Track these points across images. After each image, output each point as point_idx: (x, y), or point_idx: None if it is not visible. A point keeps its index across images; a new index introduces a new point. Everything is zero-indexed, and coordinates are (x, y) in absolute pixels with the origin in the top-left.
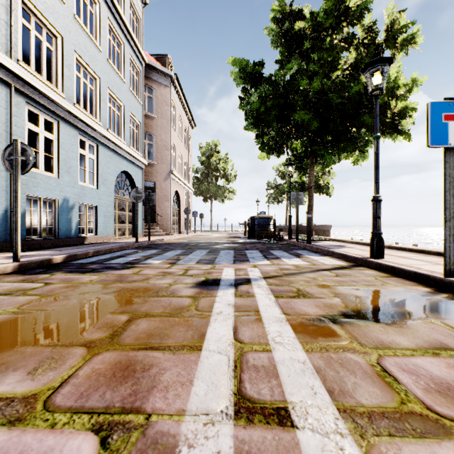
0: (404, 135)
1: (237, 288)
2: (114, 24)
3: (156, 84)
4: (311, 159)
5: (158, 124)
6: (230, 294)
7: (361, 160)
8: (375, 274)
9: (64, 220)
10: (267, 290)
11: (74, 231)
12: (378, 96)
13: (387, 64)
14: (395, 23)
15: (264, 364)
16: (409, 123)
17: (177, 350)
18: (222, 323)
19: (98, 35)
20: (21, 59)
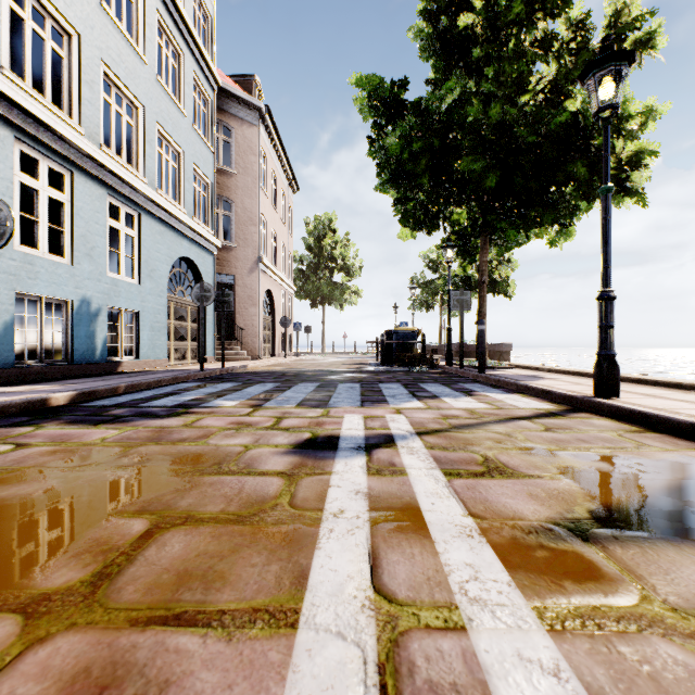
0: (636, 197)
1: (370, 455)
2: (168, 21)
3: (236, 121)
4: (484, 237)
5: (239, 184)
6: (359, 467)
7: (562, 240)
8: (615, 427)
9: (83, 334)
10: (427, 459)
11: (100, 352)
12: (609, 120)
13: (626, 62)
14: (622, 14)
15: (457, 679)
16: (645, 176)
17: (239, 627)
18: (344, 542)
19: (140, 37)
20: (8, 67)
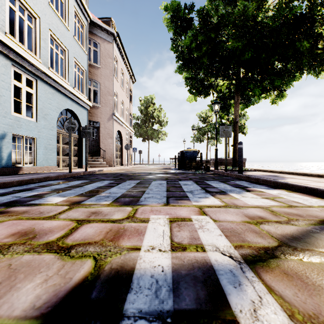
0: None
1: None
2: None
3: (100, 40)
4: (237, 96)
5: (102, 73)
6: None
7: (279, 99)
8: None
9: None
10: None
11: (6, 161)
12: None
13: None
14: None
15: None
16: None
17: None
18: None
19: None
20: None
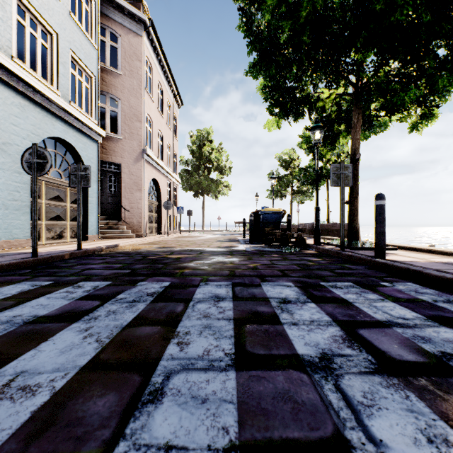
0: None
1: None
2: None
3: (122, 29)
4: (357, 114)
5: (125, 84)
6: None
7: (426, 123)
8: None
9: None
10: None
11: None
12: None
13: None
14: None
15: None
16: None
17: None
18: None
19: None
20: None
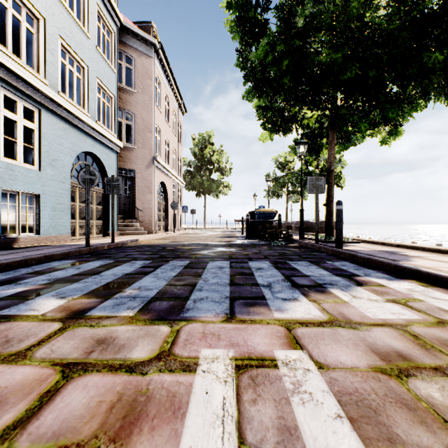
0: None
1: None
2: None
3: (136, 53)
4: (332, 134)
5: (138, 101)
6: None
7: (392, 138)
8: None
9: None
10: None
11: None
12: None
13: None
14: None
15: None
16: None
17: None
18: None
19: None
20: None
